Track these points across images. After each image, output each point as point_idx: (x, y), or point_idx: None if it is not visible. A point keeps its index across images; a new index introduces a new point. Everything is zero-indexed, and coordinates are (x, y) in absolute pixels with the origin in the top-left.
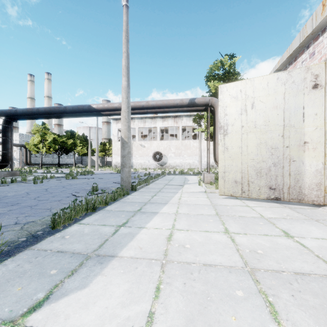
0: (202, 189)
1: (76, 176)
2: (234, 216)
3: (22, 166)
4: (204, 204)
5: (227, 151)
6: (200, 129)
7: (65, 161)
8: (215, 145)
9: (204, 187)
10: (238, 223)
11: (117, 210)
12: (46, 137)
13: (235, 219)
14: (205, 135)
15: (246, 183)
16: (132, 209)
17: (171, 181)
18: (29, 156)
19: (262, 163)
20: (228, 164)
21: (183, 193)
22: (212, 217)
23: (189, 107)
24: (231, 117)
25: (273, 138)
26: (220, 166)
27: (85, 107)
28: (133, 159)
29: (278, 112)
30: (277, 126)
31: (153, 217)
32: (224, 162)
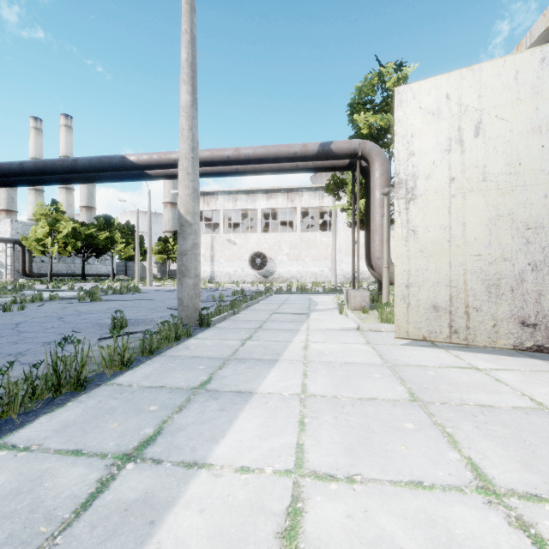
0: (349, 322)
1: (99, 295)
2: (465, 405)
3: (16, 278)
4: (366, 362)
5: (414, 237)
6: (338, 205)
7: (95, 270)
8: (371, 234)
9: (354, 318)
10: (497, 438)
11: (146, 386)
12: (59, 226)
13: (476, 418)
14: (348, 217)
15: (461, 312)
16: (185, 382)
17: (284, 304)
18: (28, 260)
19: (502, 264)
20: (416, 268)
21: (311, 332)
22: (407, 412)
23: (320, 160)
24: (424, 158)
25: (530, 204)
26: (399, 273)
27: (114, 160)
28: (215, 265)
29: (543, 141)
30: (542, 176)
31: (237, 412)
32: (406, 263)
